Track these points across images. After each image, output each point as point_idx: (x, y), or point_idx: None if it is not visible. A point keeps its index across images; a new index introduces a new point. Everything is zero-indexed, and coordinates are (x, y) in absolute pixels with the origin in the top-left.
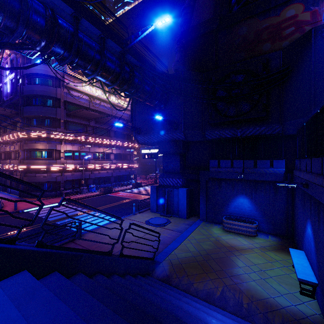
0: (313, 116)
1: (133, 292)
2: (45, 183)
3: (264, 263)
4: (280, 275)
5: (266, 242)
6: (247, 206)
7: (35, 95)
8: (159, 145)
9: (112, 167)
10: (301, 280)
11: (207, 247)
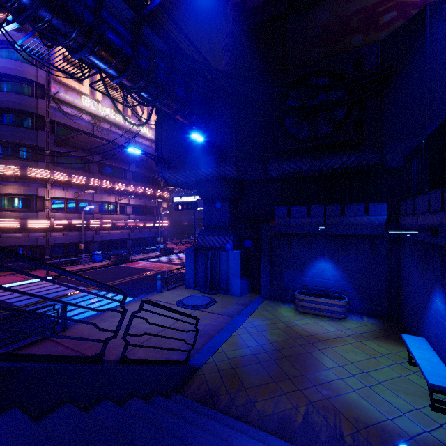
0: (445, 119)
1: (134, 445)
2: (19, 247)
3: (364, 360)
4: (393, 378)
5: (361, 327)
6: (330, 274)
7: (1, 108)
8: (198, 185)
9: (129, 225)
10: (435, 387)
11: (274, 338)
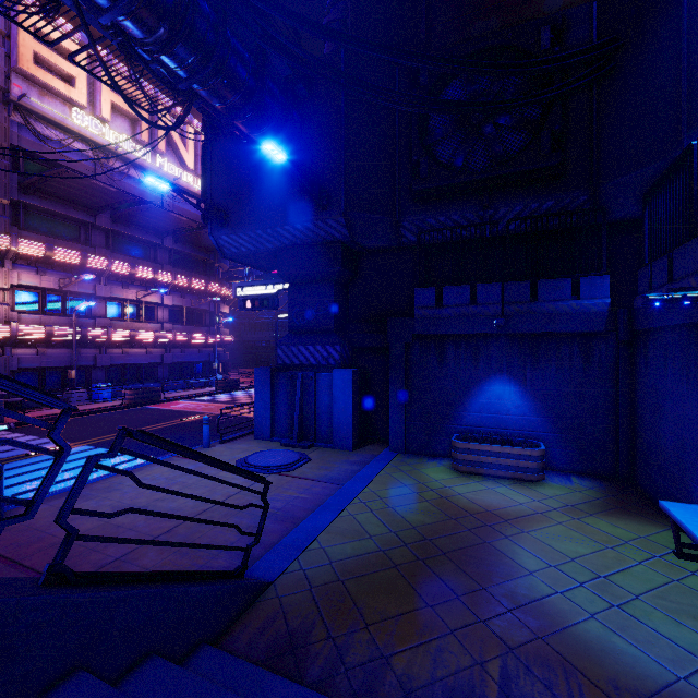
0: None
1: None
2: None
3: (594, 552)
4: (657, 586)
5: (572, 494)
6: (513, 404)
7: None
8: (278, 257)
9: (162, 339)
10: None
11: (419, 518)
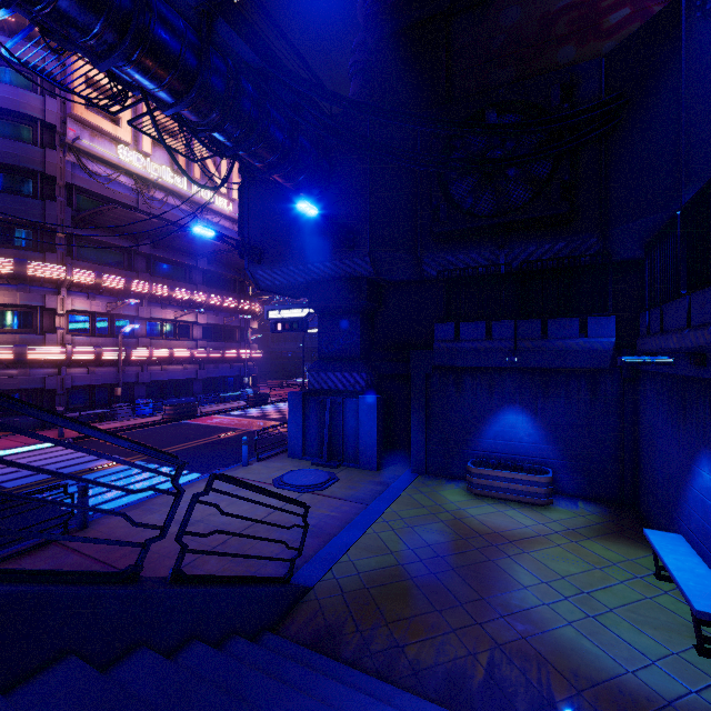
0: None
1: None
2: (13, 393)
3: (583, 572)
4: (631, 601)
5: (575, 518)
6: (525, 432)
7: None
8: (309, 290)
9: (197, 356)
10: (706, 617)
11: (434, 537)
